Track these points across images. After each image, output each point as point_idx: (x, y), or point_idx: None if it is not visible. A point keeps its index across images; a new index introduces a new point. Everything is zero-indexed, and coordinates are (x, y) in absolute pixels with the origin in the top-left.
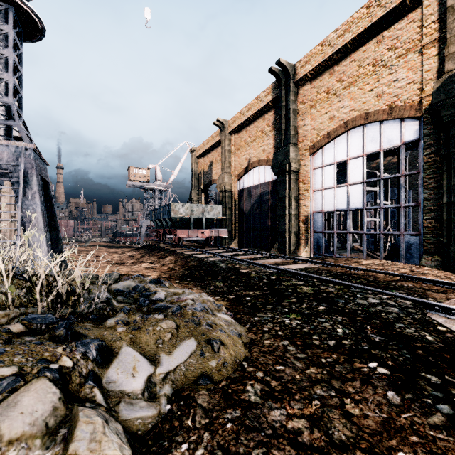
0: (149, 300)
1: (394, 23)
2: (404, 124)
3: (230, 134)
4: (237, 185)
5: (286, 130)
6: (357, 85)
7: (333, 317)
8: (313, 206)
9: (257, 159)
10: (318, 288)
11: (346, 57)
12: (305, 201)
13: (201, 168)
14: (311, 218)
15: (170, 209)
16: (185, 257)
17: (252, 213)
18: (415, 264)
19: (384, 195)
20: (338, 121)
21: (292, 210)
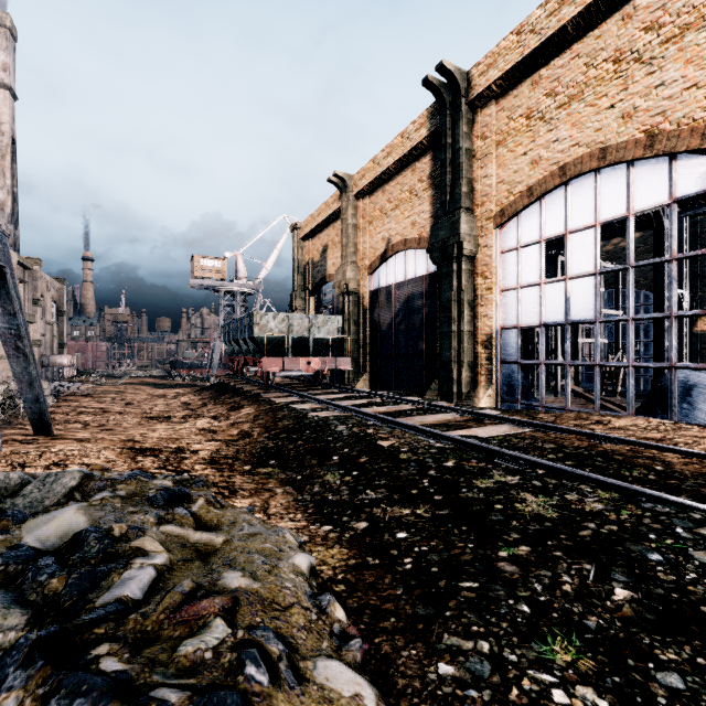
0: (64, 630)
1: None
2: (676, 164)
3: (357, 197)
4: (367, 283)
5: (454, 185)
6: (584, 100)
7: (695, 659)
8: (502, 317)
9: (401, 239)
10: (563, 501)
11: (563, 52)
12: (487, 308)
13: (309, 257)
14: (497, 338)
15: (252, 322)
16: (274, 408)
17: (393, 330)
18: (700, 422)
19: (609, 300)
20: (547, 166)
21: (464, 323)
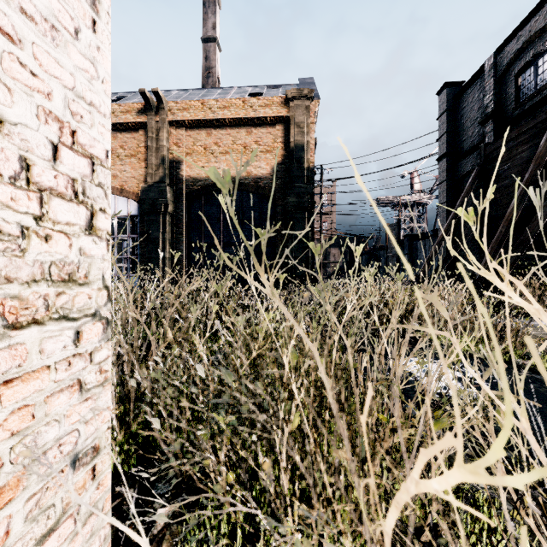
0: None
1: (124, 131)
2: (130, 202)
3: None
4: None
5: None
6: None
7: None
8: None
9: None
10: None
11: None
12: None
13: None
14: None
15: None
16: None
17: None
18: None
19: None
20: None
21: None
